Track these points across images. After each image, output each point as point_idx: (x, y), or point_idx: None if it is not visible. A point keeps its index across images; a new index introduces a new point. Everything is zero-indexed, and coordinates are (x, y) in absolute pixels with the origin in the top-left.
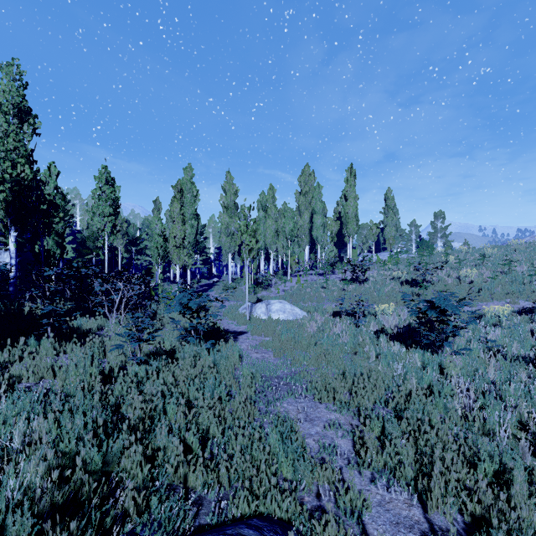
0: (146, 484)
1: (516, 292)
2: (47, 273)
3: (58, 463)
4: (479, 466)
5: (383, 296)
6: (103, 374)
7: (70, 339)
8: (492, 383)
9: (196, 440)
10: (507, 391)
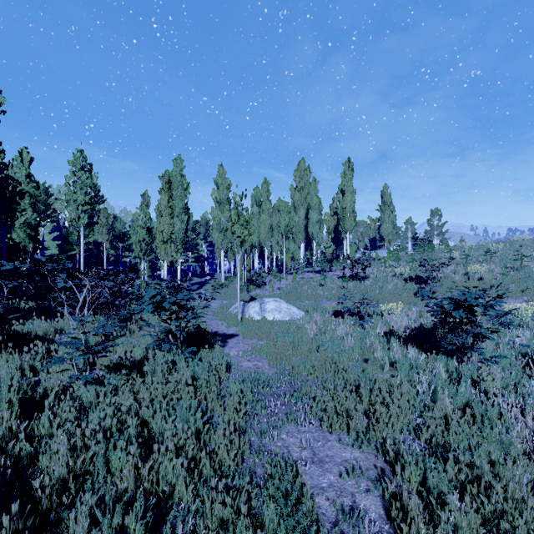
0: None
1: (533, 289)
2: (4, 267)
3: None
4: None
5: (386, 293)
6: (33, 400)
7: (9, 348)
8: None
9: (142, 525)
10: None
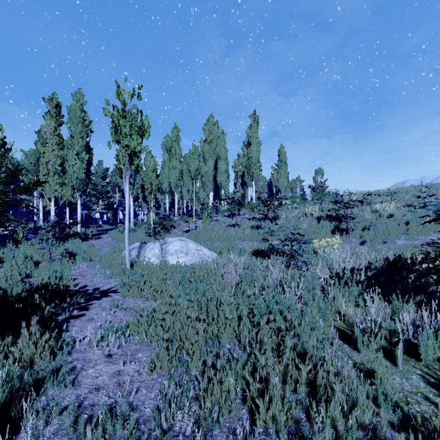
0: None
1: None
2: None
3: None
4: None
5: (303, 232)
6: None
7: None
8: None
9: None
10: None
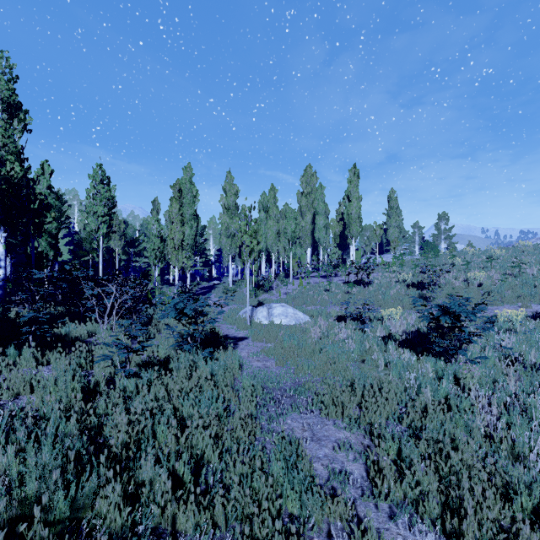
0: (124, 534)
1: (527, 296)
2: (36, 276)
3: (11, 514)
4: (515, 500)
5: (388, 299)
6: (87, 389)
7: (55, 348)
8: (515, 397)
9: (187, 470)
10: (534, 406)
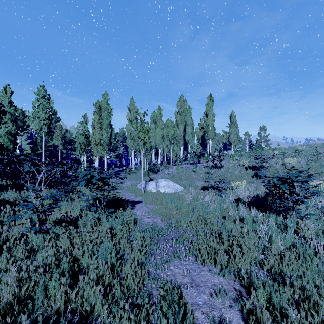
0: None
1: None
2: None
3: None
4: None
5: (234, 176)
6: None
7: None
8: None
9: None
10: None
